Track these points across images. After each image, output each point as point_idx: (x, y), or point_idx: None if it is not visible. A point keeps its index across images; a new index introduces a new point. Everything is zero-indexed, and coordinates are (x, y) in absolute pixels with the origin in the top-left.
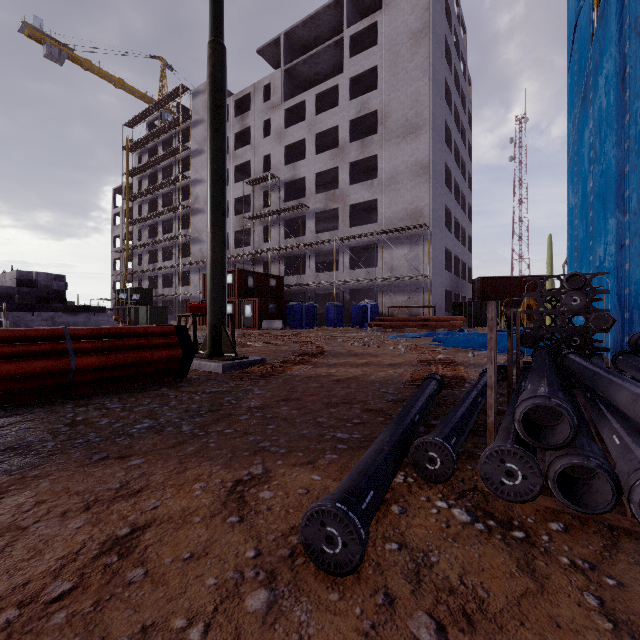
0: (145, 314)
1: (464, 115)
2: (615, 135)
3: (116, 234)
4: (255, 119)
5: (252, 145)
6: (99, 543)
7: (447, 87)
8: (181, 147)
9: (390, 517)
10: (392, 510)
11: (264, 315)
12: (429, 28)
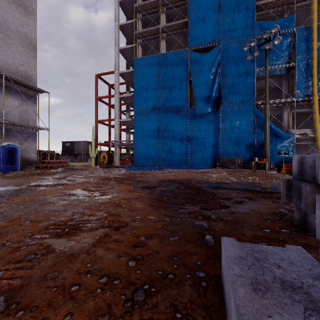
0: None
1: None
2: (213, 135)
3: None
4: None
5: None
6: None
7: None
8: None
9: None
10: None
11: None
12: None
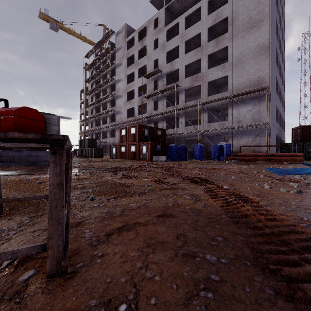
0: (92, 152)
1: (282, 22)
2: None
3: (81, 112)
4: (149, 40)
5: (147, 55)
6: None
7: None
8: (110, 63)
9: None
10: None
11: (154, 152)
12: None
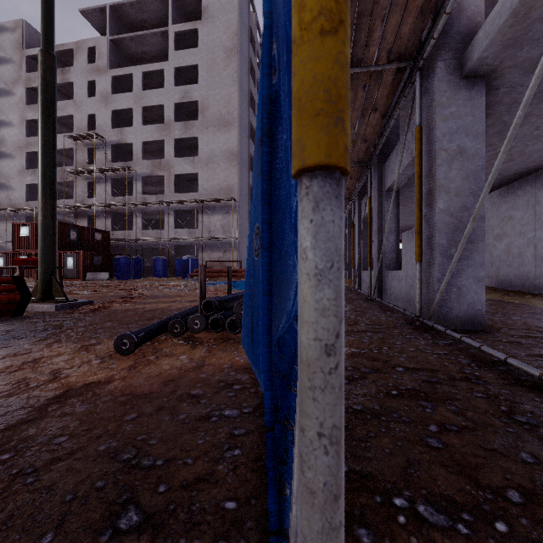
0: None
1: None
2: None
3: None
4: (78, 76)
5: (74, 101)
6: (20, 363)
7: (252, 96)
8: None
9: (153, 345)
10: (155, 344)
11: (89, 267)
12: (238, 49)
